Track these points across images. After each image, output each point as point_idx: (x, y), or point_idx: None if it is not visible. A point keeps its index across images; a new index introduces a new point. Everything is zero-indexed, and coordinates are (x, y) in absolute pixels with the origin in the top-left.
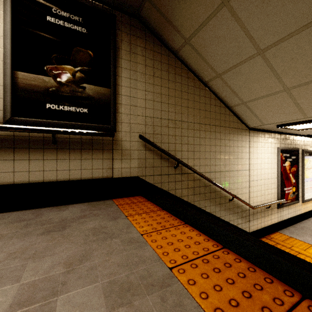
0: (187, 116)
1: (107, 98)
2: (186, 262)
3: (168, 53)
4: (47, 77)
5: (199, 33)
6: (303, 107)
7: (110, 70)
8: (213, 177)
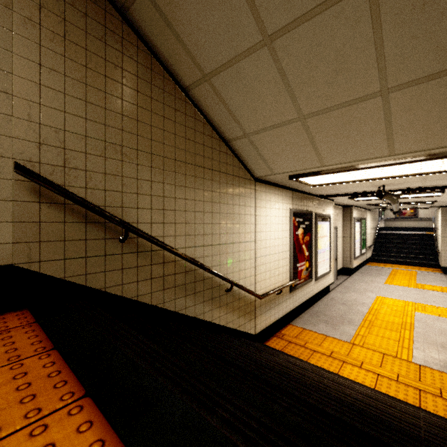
0: (150, 142)
1: None
2: None
3: (105, 4)
4: None
5: None
6: (320, 150)
7: None
8: (201, 255)
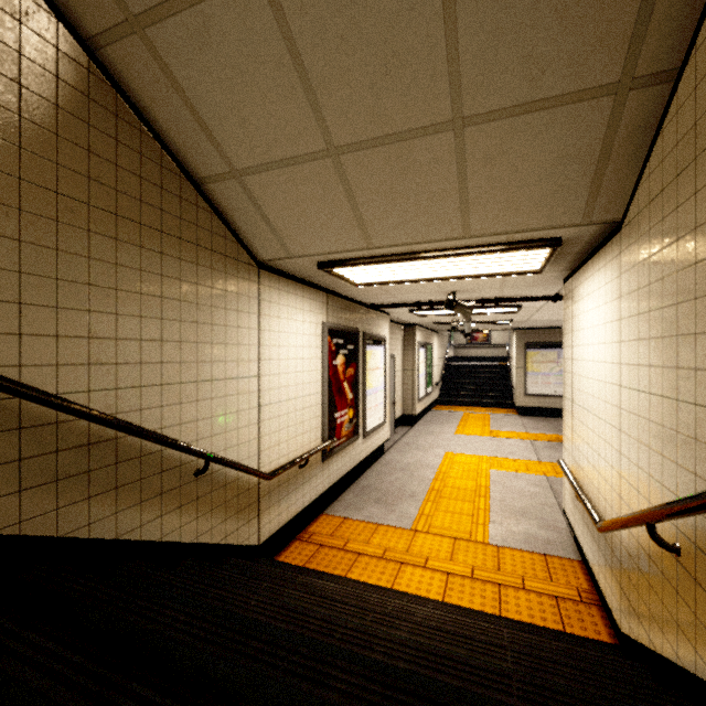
0: None
1: None
2: None
3: None
4: None
5: None
6: (366, 218)
7: None
8: (133, 407)
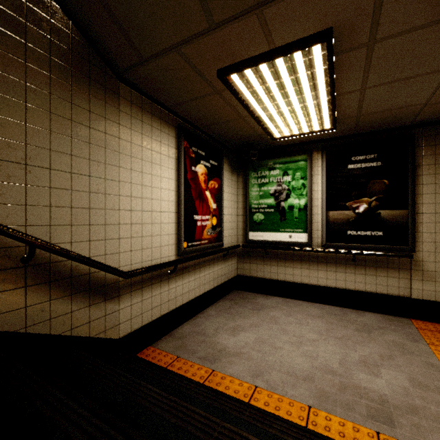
0: None
1: (404, 219)
2: None
3: None
4: (348, 211)
5: None
6: None
7: (408, 191)
8: None
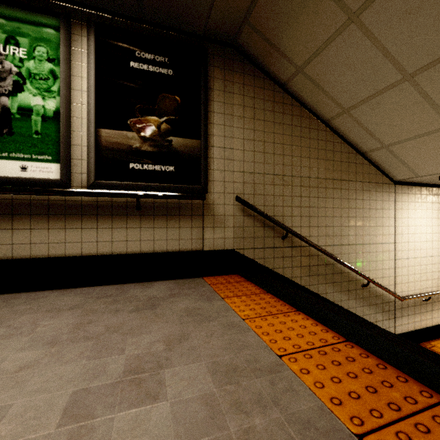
0: (300, 168)
1: (197, 152)
2: (299, 351)
3: (273, 86)
4: (130, 133)
5: (316, 59)
6: None
7: (201, 117)
8: (338, 253)
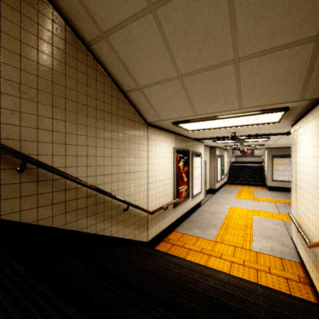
0: (51, 84)
1: None
2: None
3: None
4: None
5: None
6: (194, 103)
7: None
8: (101, 183)
